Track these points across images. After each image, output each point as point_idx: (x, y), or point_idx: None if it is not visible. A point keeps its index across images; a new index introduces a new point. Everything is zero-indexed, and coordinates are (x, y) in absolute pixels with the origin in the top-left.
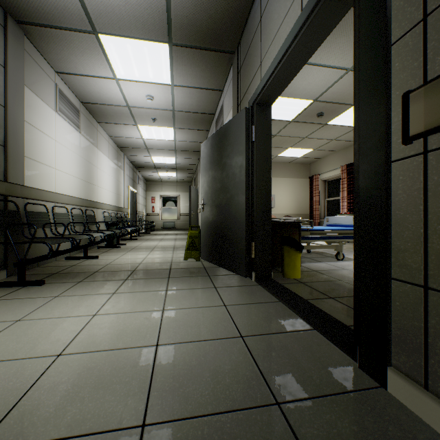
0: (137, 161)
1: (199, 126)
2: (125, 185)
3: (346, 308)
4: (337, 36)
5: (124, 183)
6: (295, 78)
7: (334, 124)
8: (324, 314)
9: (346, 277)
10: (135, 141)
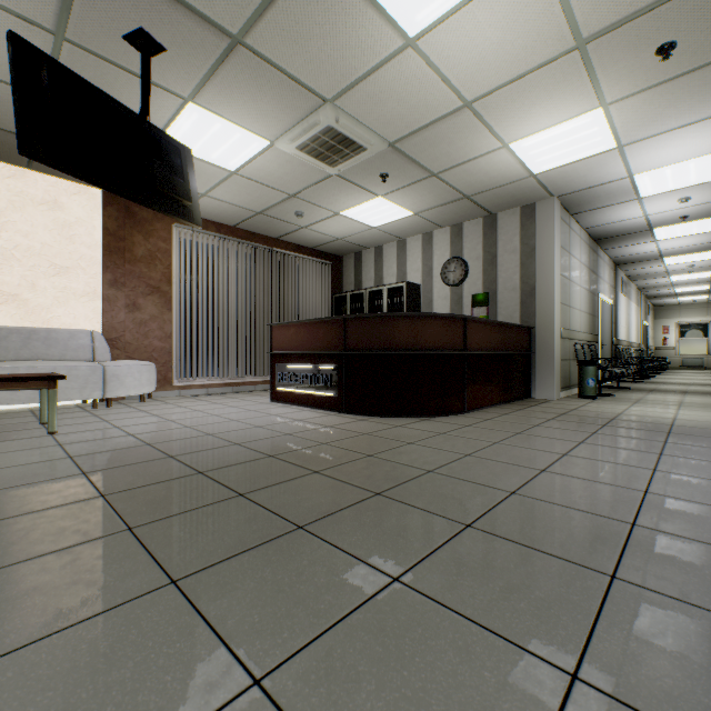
0: (651, 294)
1: None
2: (640, 322)
3: None
4: None
5: (639, 320)
6: None
7: None
8: None
9: None
10: (659, 284)
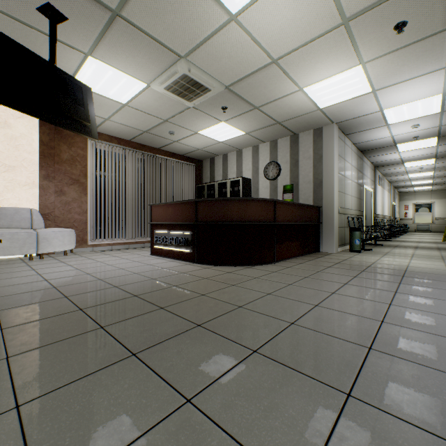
0: (397, 185)
1: None
2: (391, 203)
3: None
4: None
5: (390, 201)
6: None
7: None
8: None
9: None
10: (402, 179)
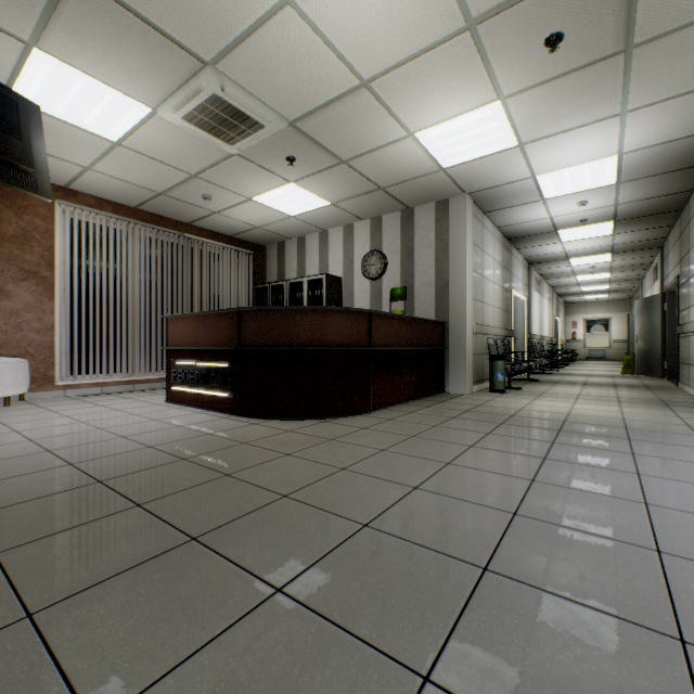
0: (562, 292)
1: (636, 269)
2: (553, 318)
3: None
4: None
5: (552, 315)
6: None
7: None
8: None
9: None
10: (567, 283)
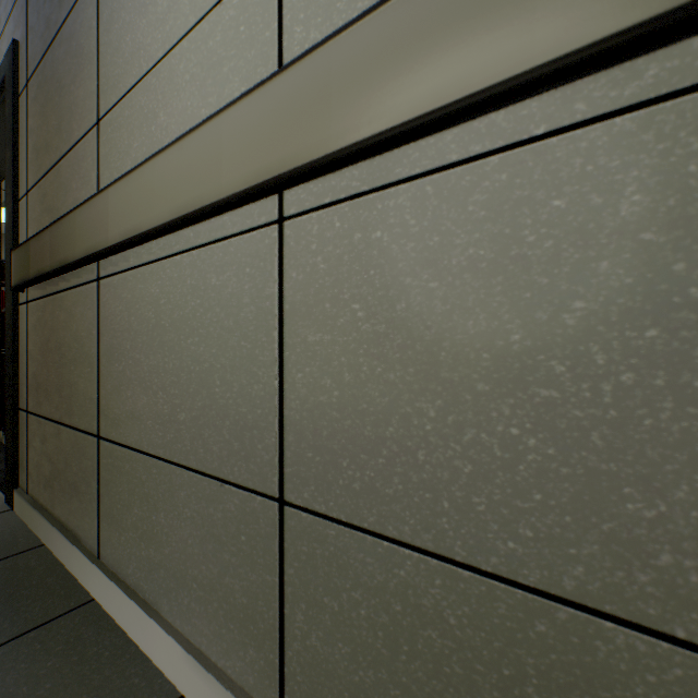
0: None
1: None
2: None
3: None
4: None
5: None
6: None
7: None
8: None
9: None
10: None
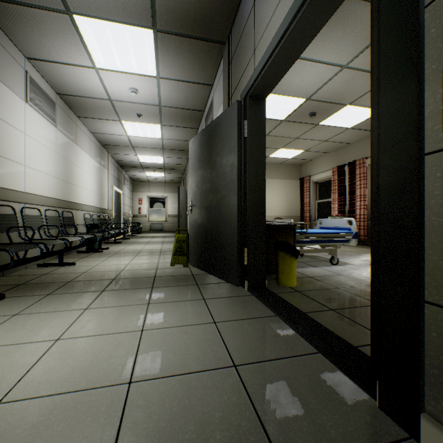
0: (122, 160)
1: (188, 123)
2: (109, 186)
3: (349, 322)
4: (333, 29)
5: (107, 183)
6: (288, 73)
7: (326, 125)
8: (327, 332)
9: (343, 284)
10: (119, 139)
